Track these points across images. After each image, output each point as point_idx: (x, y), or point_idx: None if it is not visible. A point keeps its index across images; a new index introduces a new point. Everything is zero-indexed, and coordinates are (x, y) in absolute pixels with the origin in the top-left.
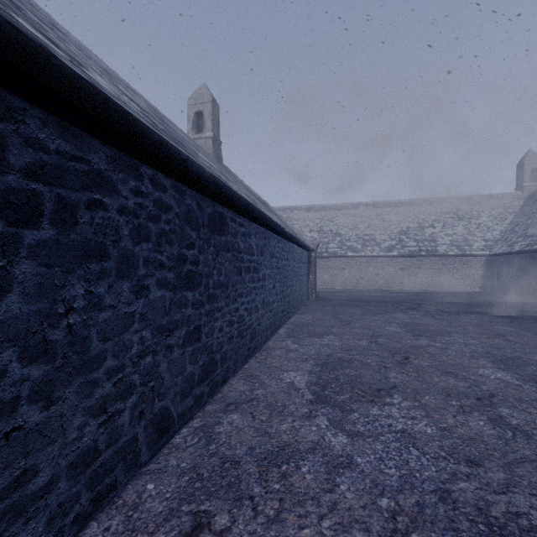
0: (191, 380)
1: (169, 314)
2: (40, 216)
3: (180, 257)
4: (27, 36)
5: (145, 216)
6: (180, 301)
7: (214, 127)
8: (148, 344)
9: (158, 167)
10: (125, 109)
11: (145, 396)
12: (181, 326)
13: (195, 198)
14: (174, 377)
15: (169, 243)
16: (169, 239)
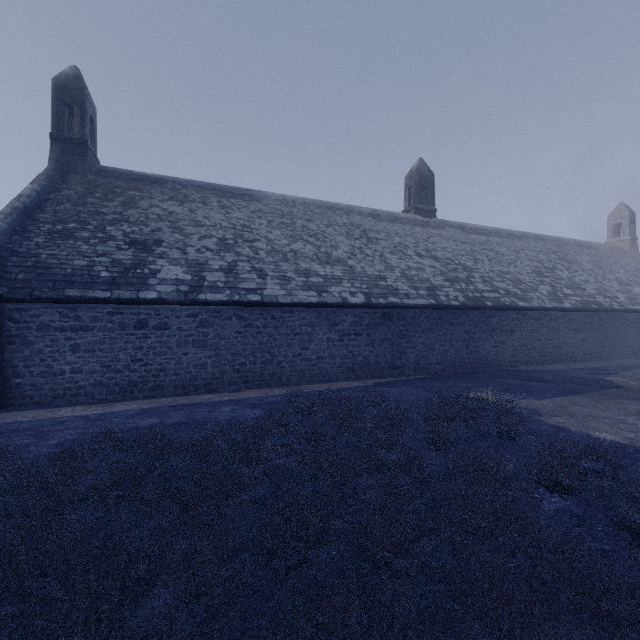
0: (639, 350)
1: (635, 336)
2: (624, 323)
3: (637, 326)
4: (626, 309)
5: (632, 321)
6: (637, 334)
7: (630, 231)
8: (632, 340)
9: (634, 312)
10: (632, 309)
11: (632, 348)
12: (637, 339)
13: (639, 314)
14: (636, 348)
15: (635, 324)
16: (635, 323)
